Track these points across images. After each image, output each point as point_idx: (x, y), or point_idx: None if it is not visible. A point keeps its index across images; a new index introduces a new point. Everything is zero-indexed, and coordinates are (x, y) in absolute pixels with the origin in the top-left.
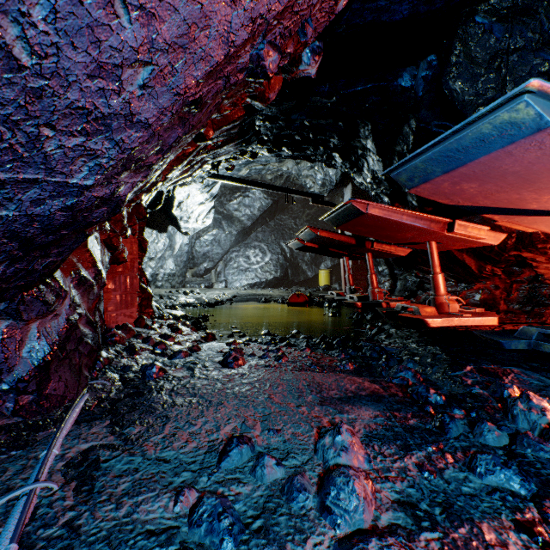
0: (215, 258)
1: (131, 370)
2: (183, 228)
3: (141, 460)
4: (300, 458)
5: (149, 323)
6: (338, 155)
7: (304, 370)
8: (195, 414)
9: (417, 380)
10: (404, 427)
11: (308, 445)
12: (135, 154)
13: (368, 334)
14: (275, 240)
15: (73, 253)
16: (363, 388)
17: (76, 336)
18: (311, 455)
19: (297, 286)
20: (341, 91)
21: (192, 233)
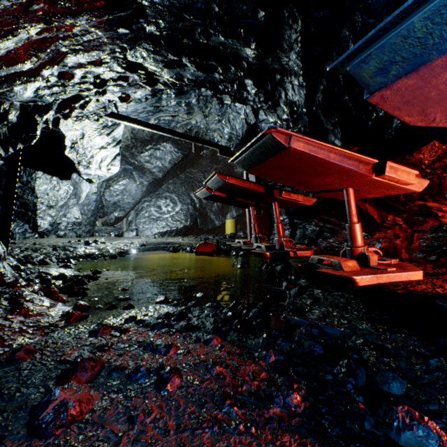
0: (126, 207)
1: None
2: (83, 174)
3: None
4: None
5: None
6: (251, 82)
7: (209, 428)
8: None
9: None
10: None
11: None
12: None
13: (286, 295)
14: (185, 191)
15: None
16: None
17: None
18: None
19: (206, 234)
20: None
21: (97, 181)
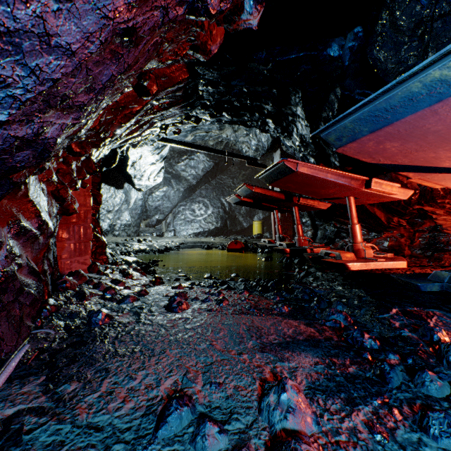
0: (165, 211)
1: (79, 317)
2: (137, 185)
3: (69, 429)
4: (244, 420)
5: (103, 269)
6: (271, 121)
7: (244, 314)
8: (136, 366)
9: (348, 322)
10: (345, 376)
11: (252, 402)
12: (59, 88)
13: (297, 277)
14: (216, 196)
15: (12, 203)
16: (300, 332)
17: (14, 287)
18: (255, 415)
19: (235, 235)
20: (277, 58)
21: (145, 189)
